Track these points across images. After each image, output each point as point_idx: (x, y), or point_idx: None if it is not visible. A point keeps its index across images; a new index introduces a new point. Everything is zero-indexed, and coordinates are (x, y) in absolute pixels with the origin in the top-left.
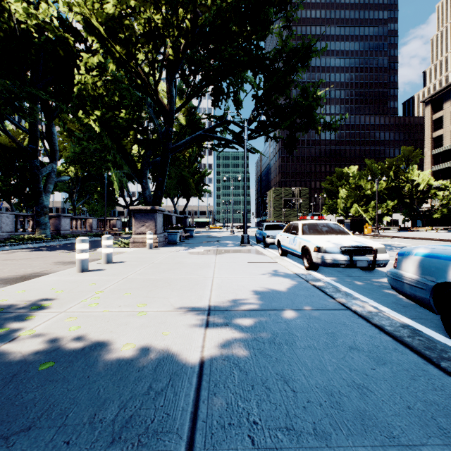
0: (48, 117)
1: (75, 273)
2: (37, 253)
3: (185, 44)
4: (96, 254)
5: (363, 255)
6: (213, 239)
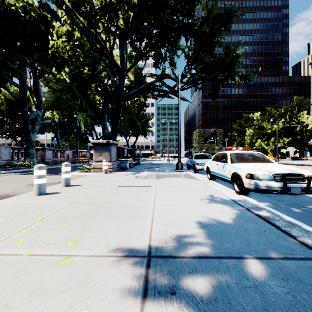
0: (34, 76)
1: (33, 196)
2: (21, 176)
3: (133, 16)
4: None
5: (296, 182)
6: (155, 165)
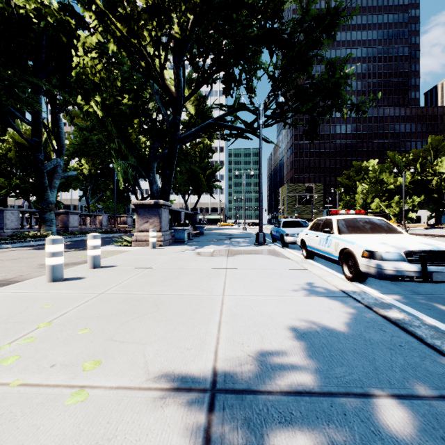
0: (53, 109)
1: (44, 283)
2: (32, 252)
3: (193, 20)
4: None
5: (441, 264)
6: (225, 236)
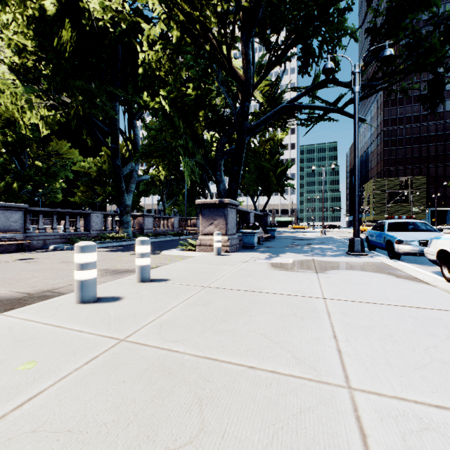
0: (129, 117)
1: (71, 304)
2: (104, 254)
3: None
4: (155, 258)
5: None
6: (301, 241)
